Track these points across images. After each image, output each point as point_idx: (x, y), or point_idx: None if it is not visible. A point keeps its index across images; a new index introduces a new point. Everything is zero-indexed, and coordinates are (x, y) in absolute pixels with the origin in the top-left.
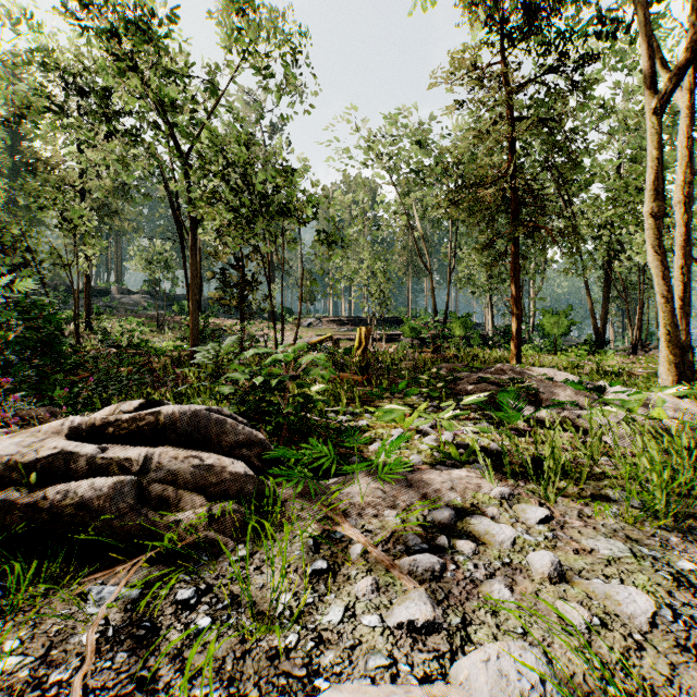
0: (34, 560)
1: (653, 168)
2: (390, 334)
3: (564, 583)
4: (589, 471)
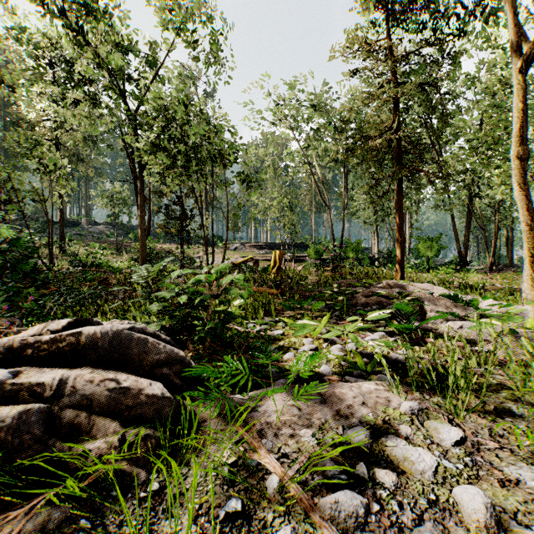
0: None
1: (520, 118)
2: (298, 256)
3: (502, 531)
4: (489, 383)
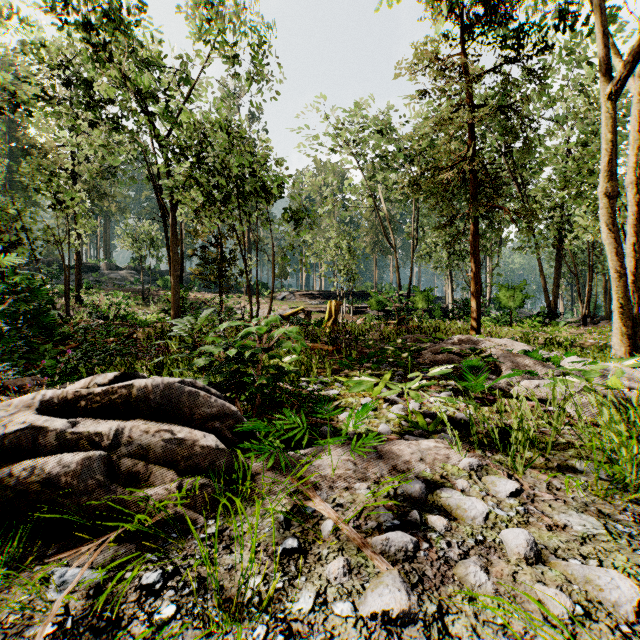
0: (0, 537)
1: (607, 150)
2: (358, 307)
3: (541, 563)
4: (555, 441)
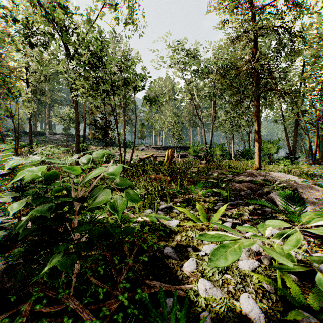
0: None
1: None
2: (182, 154)
3: None
4: None
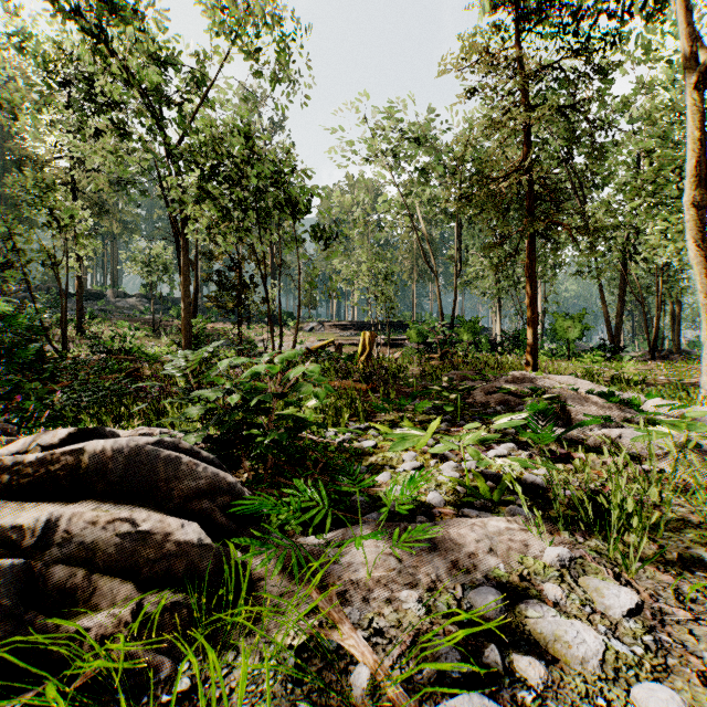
0: None
1: (698, 150)
2: (395, 339)
3: None
4: (668, 520)
